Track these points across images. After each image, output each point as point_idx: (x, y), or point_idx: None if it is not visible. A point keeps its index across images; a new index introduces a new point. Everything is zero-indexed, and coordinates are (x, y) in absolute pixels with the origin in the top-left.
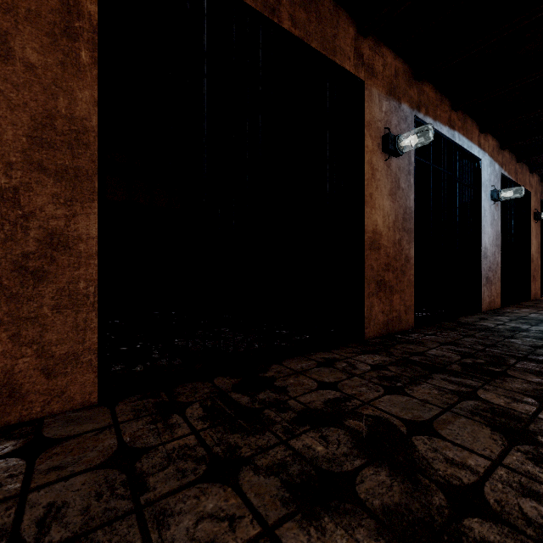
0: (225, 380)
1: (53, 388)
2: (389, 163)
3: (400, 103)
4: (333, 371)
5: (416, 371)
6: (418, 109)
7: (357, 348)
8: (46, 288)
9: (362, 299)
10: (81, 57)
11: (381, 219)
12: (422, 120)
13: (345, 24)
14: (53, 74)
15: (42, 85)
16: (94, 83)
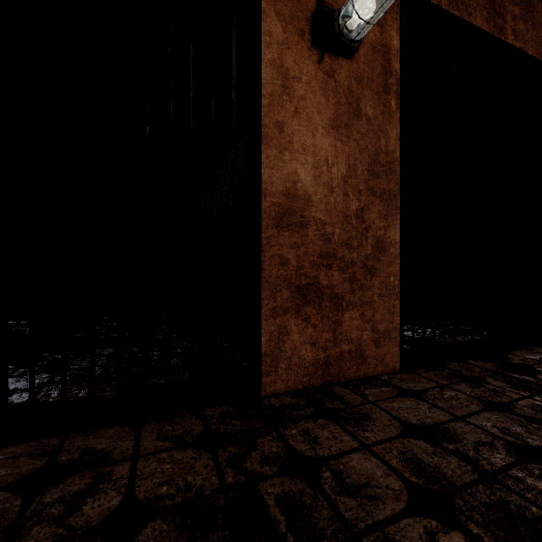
0: (480, 363)
1: (378, 355)
2: None
3: None
4: None
5: None
6: None
7: None
8: (375, 281)
9: None
10: (391, 105)
11: None
12: None
13: None
14: (378, 122)
15: (373, 131)
16: (397, 124)
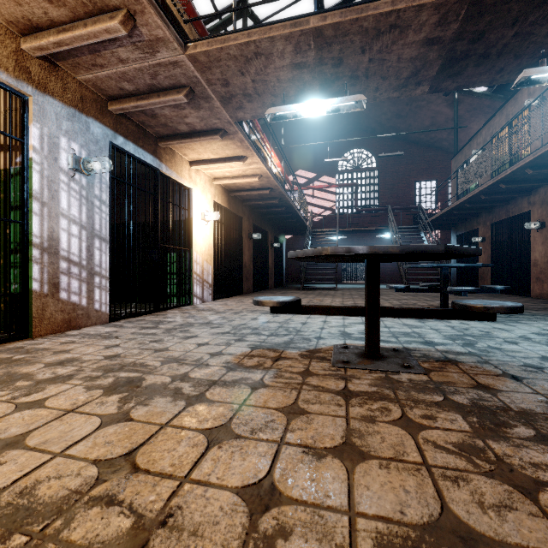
0: None
1: None
2: None
3: None
4: None
5: None
6: None
7: None
8: None
9: None
10: None
11: None
12: None
13: None
14: None
15: None
16: None
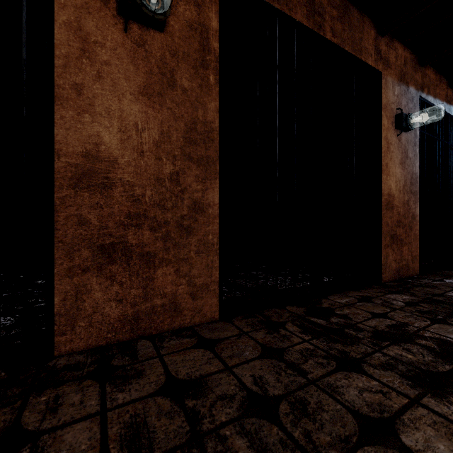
0: (294, 308)
1: (195, 307)
2: (400, 137)
3: (408, 87)
4: (375, 305)
5: (446, 308)
6: (422, 89)
7: (381, 289)
8: (192, 239)
9: (380, 249)
10: (209, 80)
11: (394, 184)
12: (425, 98)
13: (368, 28)
14: (196, 93)
15: (190, 102)
16: (216, 97)
